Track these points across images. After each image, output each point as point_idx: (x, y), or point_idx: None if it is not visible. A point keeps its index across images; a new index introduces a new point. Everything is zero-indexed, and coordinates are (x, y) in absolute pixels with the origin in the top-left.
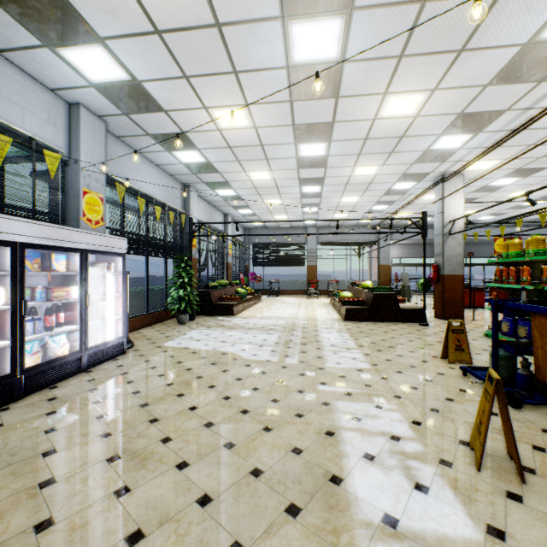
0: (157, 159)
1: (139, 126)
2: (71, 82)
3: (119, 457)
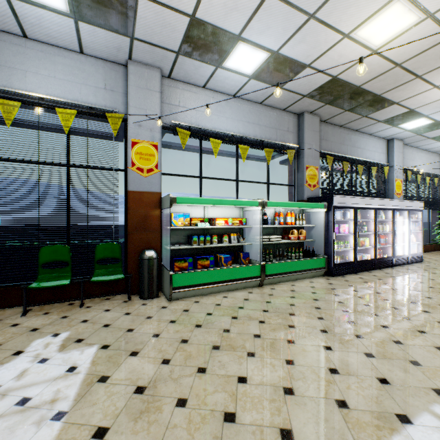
0: (427, 147)
1: (424, 136)
2: (395, 133)
3: None
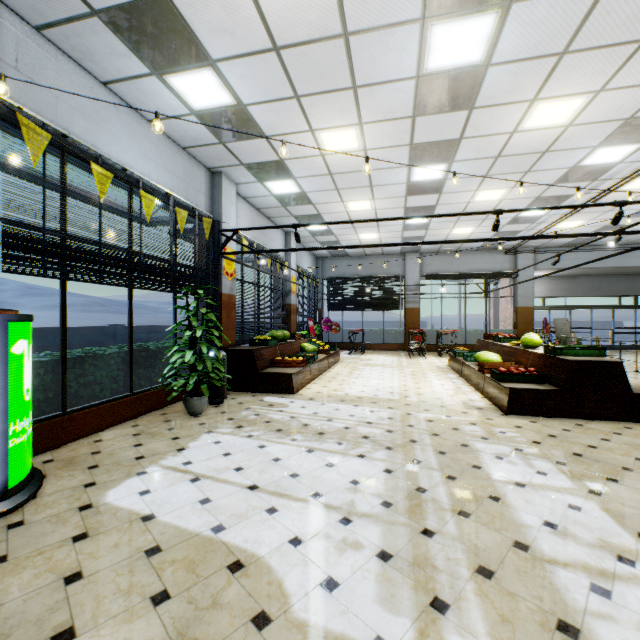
0: (145, 102)
1: None
2: None
3: None
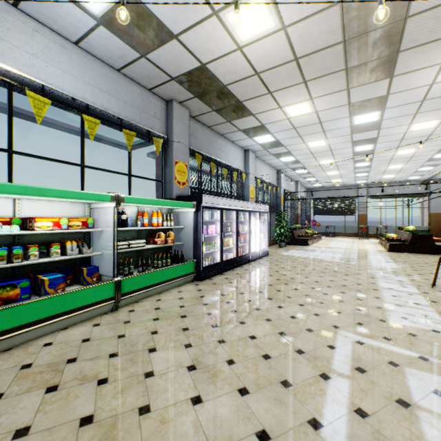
0: (269, 162)
1: (269, 152)
2: (250, 144)
3: (299, 274)
